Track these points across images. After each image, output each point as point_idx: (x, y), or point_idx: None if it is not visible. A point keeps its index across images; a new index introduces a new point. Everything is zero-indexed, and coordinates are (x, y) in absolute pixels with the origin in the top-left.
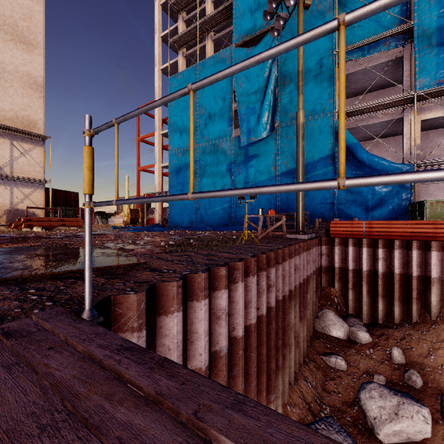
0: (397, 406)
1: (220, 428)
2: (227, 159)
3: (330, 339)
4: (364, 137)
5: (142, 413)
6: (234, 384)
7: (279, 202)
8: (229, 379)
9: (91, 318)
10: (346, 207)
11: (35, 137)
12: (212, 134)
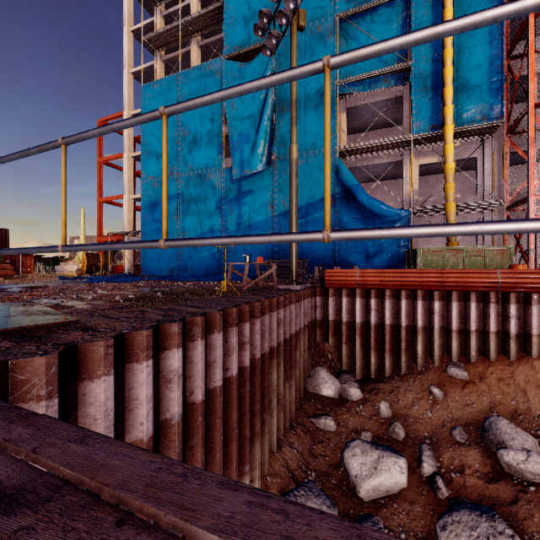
0: (377, 460)
1: (51, 456)
2: (216, 194)
3: (322, 399)
4: (368, 178)
5: None
6: (193, 456)
7: (277, 247)
8: (186, 451)
9: None
10: (347, 254)
11: None
12: (198, 162)
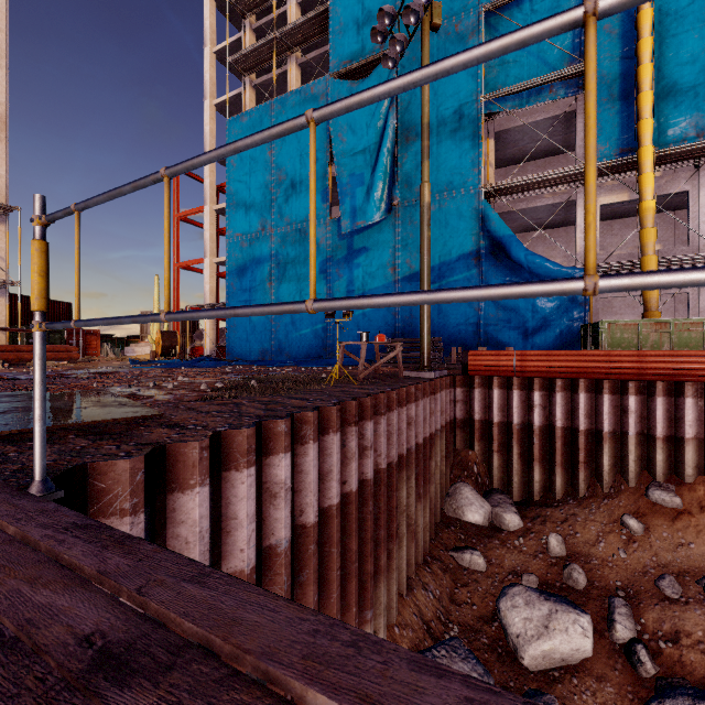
0: (548, 616)
1: (163, 600)
2: (320, 254)
3: (465, 527)
4: (525, 227)
5: (71, 594)
6: (303, 595)
7: (400, 322)
8: (294, 588)
9: (44, 492)
10: (497, 331)
11: None
12: (297, 213)
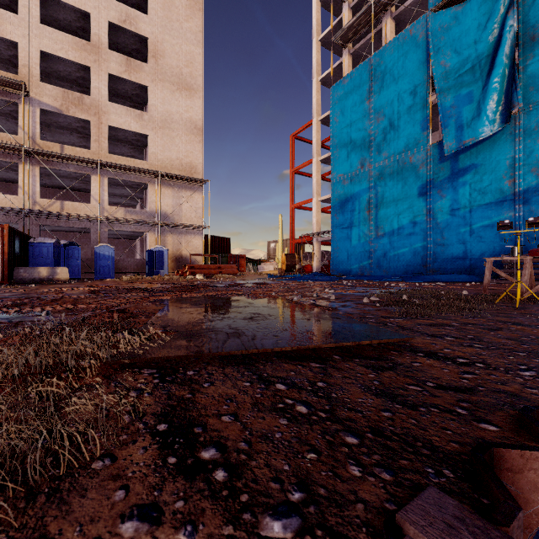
0: None
1: None
2: (419, 179)
3: None
4: None
5: None
6: None
7: (522, 236)
8: None
9: None
10: None
11: (196, 183)
12: (395, 146)
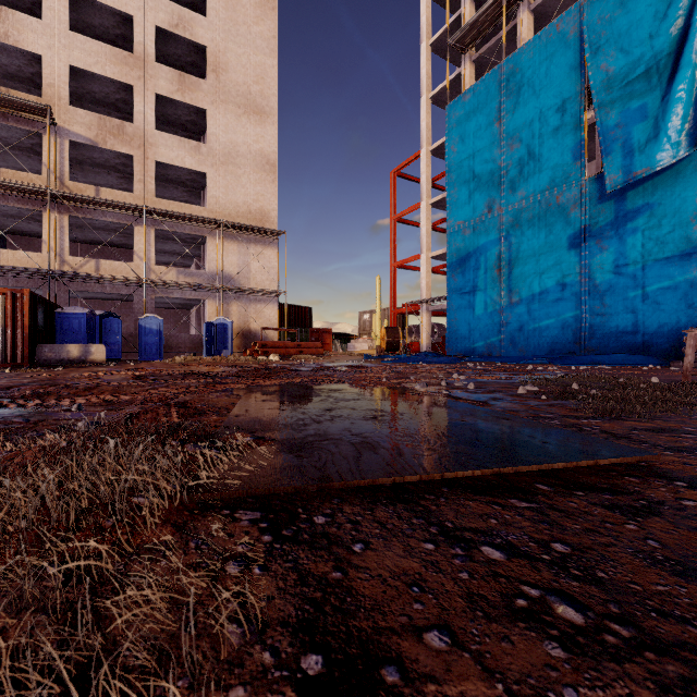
0: None
1: None
2: (569, 226)
3: None
4: None
5: None
6: None
7: None
8: None
9: None
10: None
11: (268, 235)
12: (535, 182)
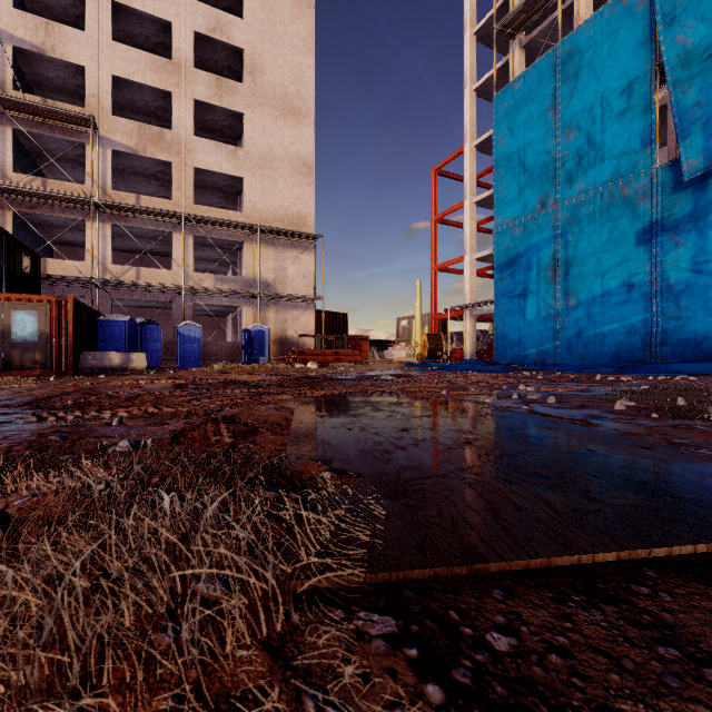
0: None
1: None
2: (637, 220)
3: None
4: None
5: None
6: None
7: None
8: None
9: None
10: None
11: (305, 240)
12: (596, 173)
